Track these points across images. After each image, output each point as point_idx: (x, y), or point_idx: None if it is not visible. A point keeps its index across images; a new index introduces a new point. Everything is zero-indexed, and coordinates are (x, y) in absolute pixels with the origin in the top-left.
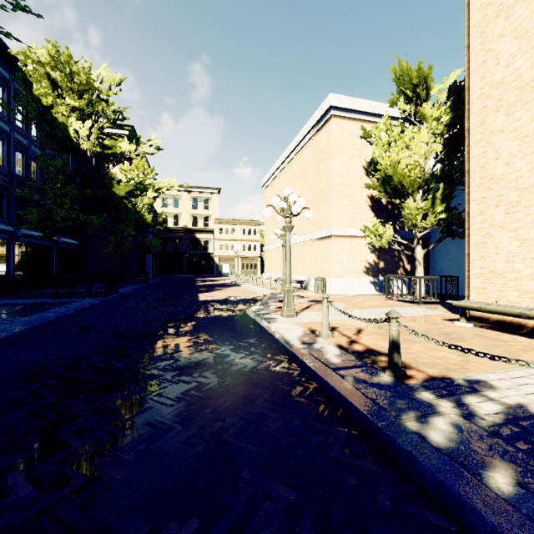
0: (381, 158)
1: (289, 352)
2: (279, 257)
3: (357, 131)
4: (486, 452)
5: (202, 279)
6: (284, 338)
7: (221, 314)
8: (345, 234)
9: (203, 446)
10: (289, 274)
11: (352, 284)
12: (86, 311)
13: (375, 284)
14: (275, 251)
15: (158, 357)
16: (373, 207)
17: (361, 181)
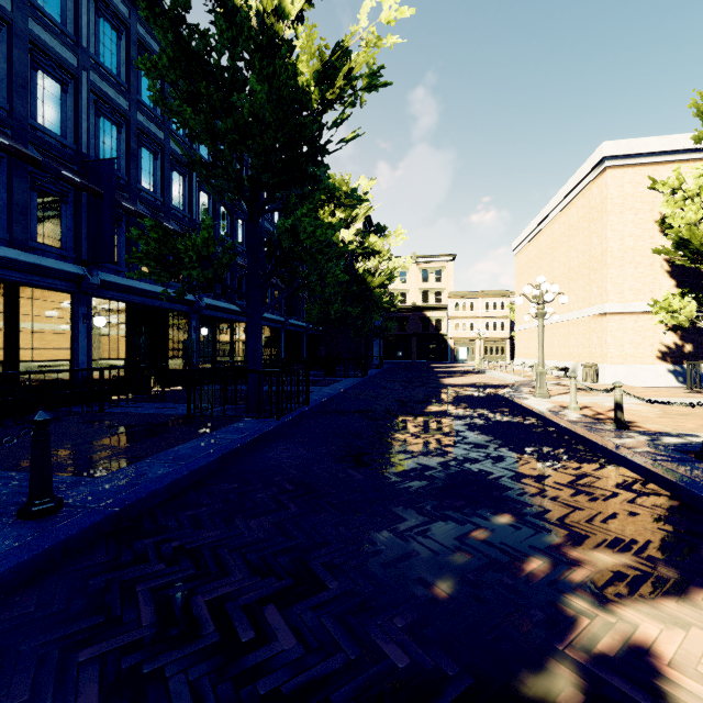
0: (672, 220)
1: (537, 414)
2: (536, 339)
3: (646, 178)
4: (643, 446)
5: (436, 366)
6: (534, 408)
7: (472, 394)
8: (626, 310)
9: (484, 436)
10: (541, 357)
11: (637, 373)
12: (357, 387)
13: (675, 374)
14: (531, 332)
15: (437, 411)
16: (673, 272)
17: (653, 241)
